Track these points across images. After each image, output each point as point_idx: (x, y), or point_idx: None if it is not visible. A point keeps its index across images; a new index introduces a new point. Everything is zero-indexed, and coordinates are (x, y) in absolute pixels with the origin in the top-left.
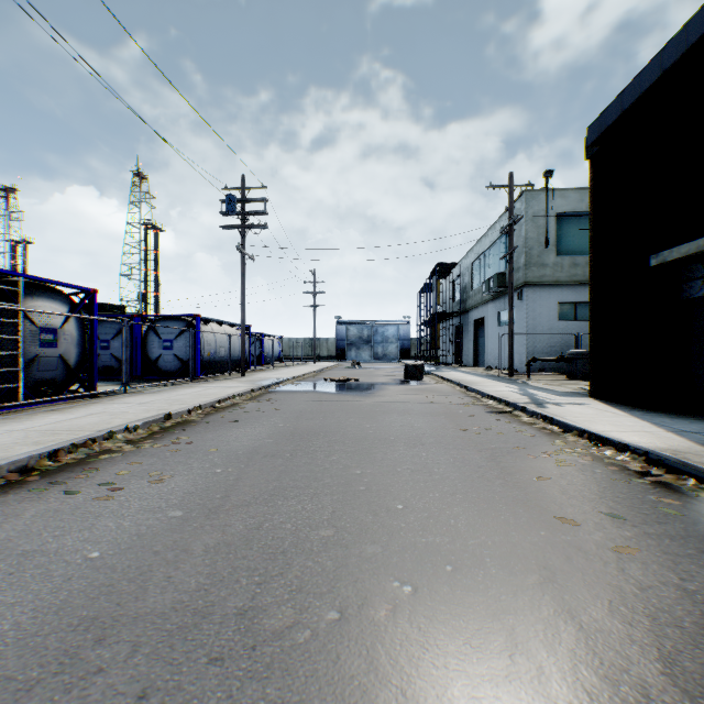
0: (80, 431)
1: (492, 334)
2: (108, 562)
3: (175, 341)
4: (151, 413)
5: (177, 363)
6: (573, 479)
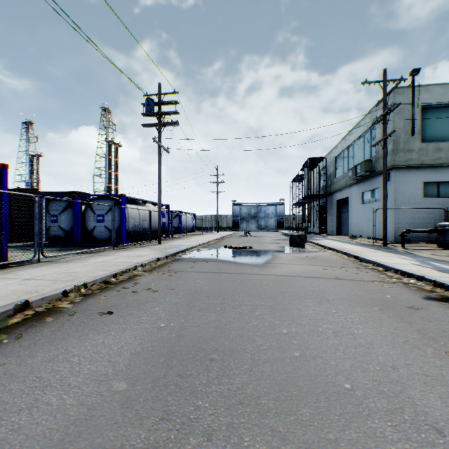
0: None
1: (355, 210)
2: None
3: (106, 216)
4: (6, 299)
5: (107, 233)
6: None
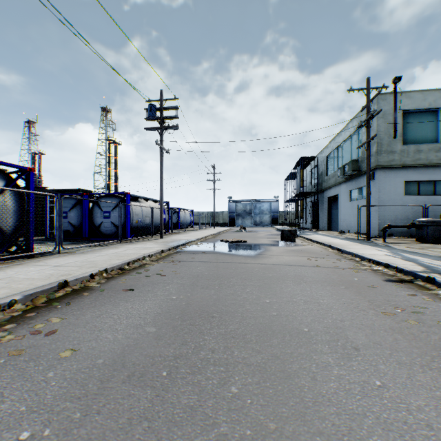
0: None
1: (344, 207)
2: None
3: (112, 212)
4: (49, 279)
5: (113, 228)
6: None
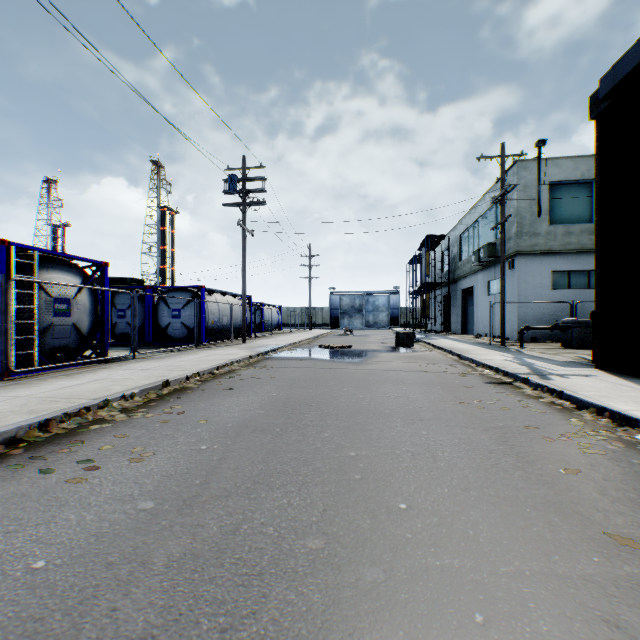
0: (78, 399)
1: (481, 303)
2: (50, 578)
3: (182, 310)
4: (150, 379)
5: (184, 330)
6: (608, 472)
